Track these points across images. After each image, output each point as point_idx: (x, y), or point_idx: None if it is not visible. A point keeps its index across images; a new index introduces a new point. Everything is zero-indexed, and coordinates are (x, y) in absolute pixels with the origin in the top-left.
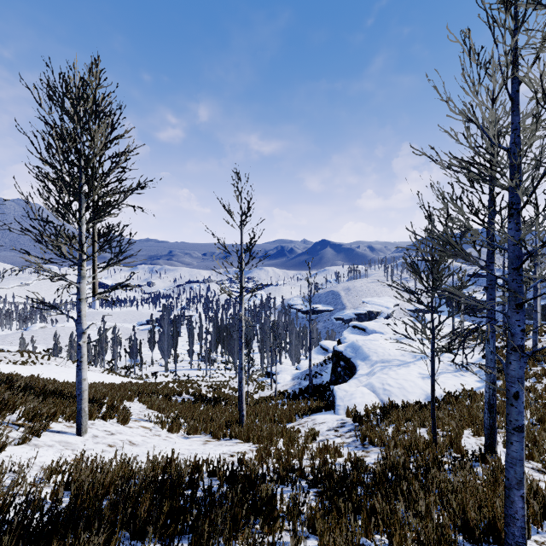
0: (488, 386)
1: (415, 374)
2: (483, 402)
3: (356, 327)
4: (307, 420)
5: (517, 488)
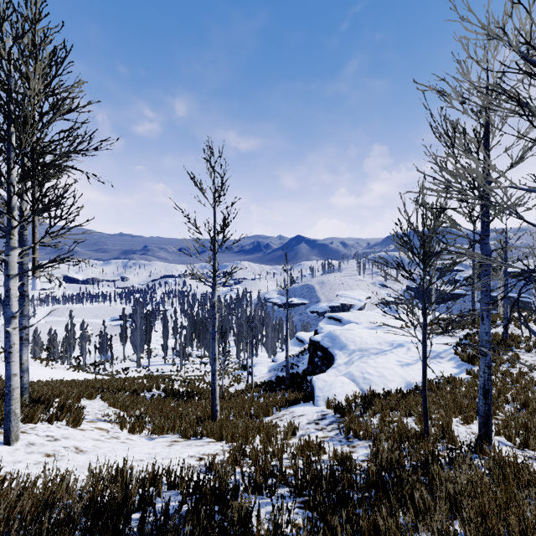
0: (483, 369)
1: (394, 362)
2: (465, 388)
3: (331, 318)
4: (285, 412)
5: None
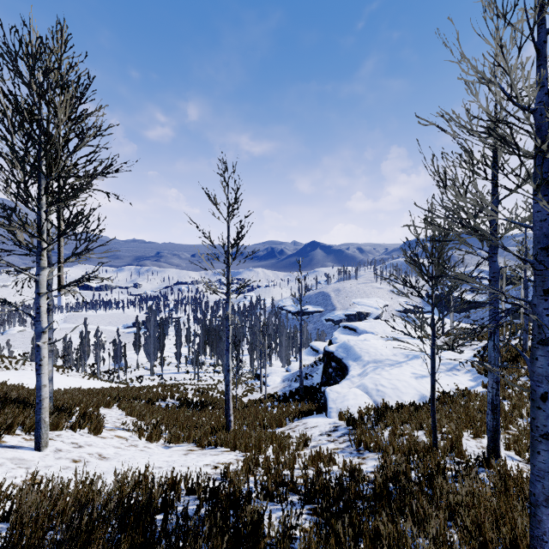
0: (491, 385)
1: (409, 374)
2: (479, 401)
3: (346, 327)
4: (298, 424)
5: (545, 505)
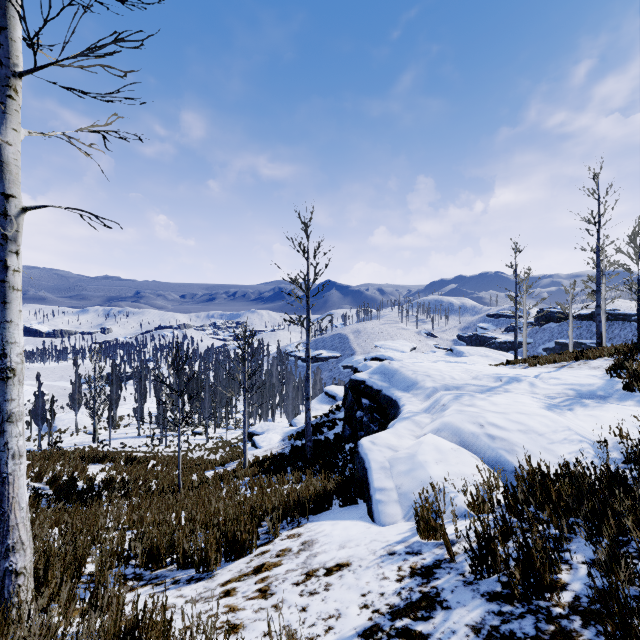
0: None
1: (533, 403)
2: None
3: (376, 359)
4: (288, 544)
5: None
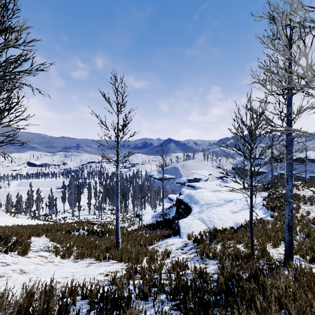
0: (288, 213)
1: (227, 211)
2: (271, 225)
3: (189, 185)
4: (162, 243)
5: None
